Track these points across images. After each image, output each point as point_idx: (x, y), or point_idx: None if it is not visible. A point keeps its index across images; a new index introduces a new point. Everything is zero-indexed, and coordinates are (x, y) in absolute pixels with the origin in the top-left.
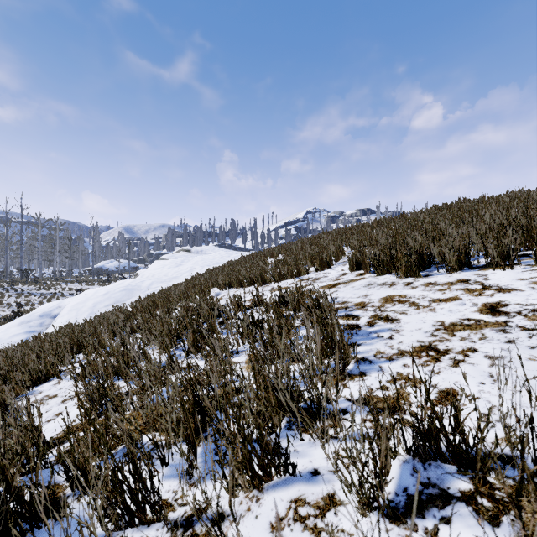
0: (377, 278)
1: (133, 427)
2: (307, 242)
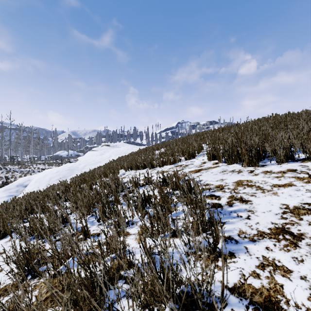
0: (228, 167)
1: (44, 298)
2: (179, 141)
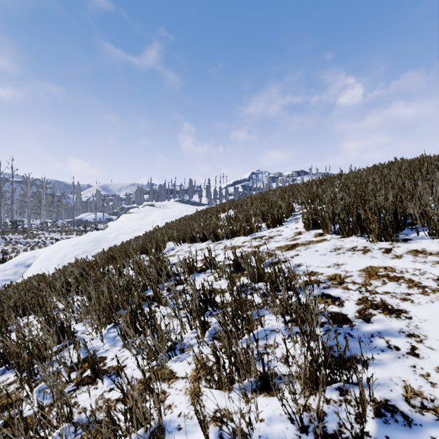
0: (343, 241)
1: None
2: (256, 199)
